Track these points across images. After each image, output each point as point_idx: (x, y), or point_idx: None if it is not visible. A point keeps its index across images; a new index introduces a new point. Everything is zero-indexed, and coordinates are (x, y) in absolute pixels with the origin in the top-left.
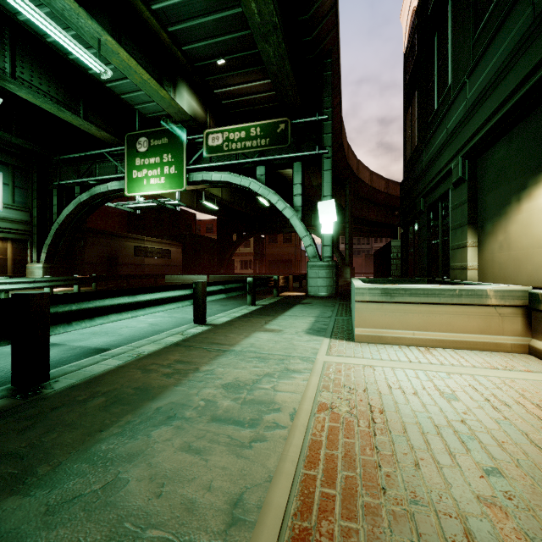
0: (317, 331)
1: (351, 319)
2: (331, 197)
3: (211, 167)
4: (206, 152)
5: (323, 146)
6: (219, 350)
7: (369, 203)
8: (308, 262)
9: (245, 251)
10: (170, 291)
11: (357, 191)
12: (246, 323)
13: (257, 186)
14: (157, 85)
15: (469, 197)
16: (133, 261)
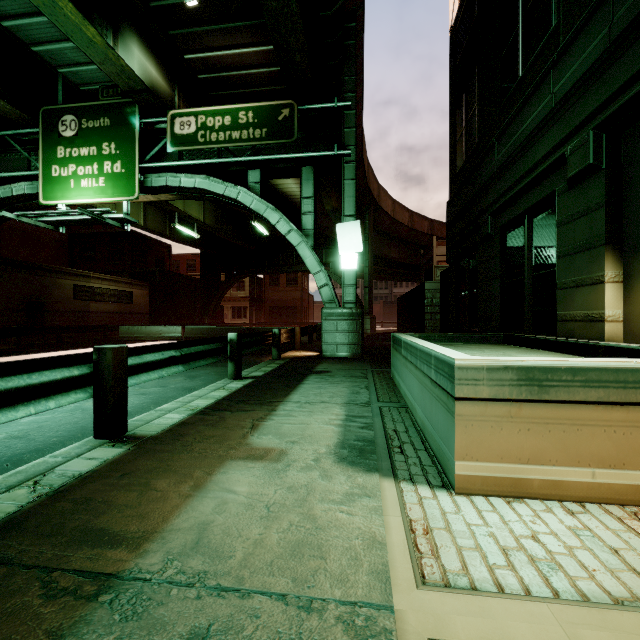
0: (358, 451)
1: (408, 409)
2: (355, 218)
3: (179, 166)
4: (171, 143)
5: (344, 144)
6: (86, 580)
7: (391, 239)
8: (323, 308)
9: (238, 296)
10: (17, 375)
11: (378, 223)
12: (214, 428)
13: (249, 198)
14: (78, 13)
15: (608, 198)
16: (71, 306)
